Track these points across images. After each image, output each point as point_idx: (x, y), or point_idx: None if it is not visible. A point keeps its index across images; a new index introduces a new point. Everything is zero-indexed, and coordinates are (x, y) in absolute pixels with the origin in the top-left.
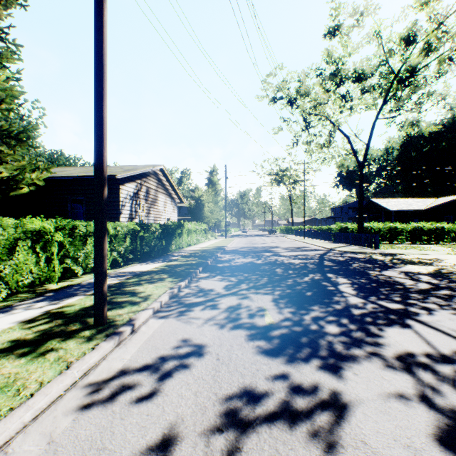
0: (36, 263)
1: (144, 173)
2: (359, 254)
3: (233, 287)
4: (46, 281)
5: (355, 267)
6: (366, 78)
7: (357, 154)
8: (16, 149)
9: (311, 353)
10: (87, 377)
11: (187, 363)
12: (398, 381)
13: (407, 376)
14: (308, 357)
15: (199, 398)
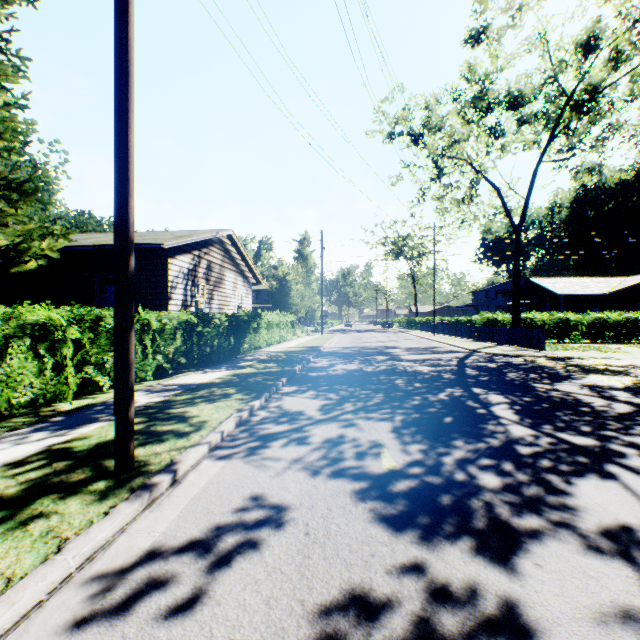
0: (39, 373)
1: (205, 241)
2: (516, 358)
3: (332, 408)
4: (54, 399)
5: (513, 378)
6: (525, 102)
7: (511, 213)
8: (18, 206)
9: (460, 523)
10: (90, 565)
11: (256, 540)
12: (614, 581)
13: (627, 571)
14: (456, 531)
15: (274, 611)
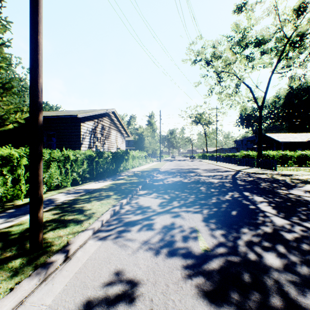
0: (4, 184)
1: (100, 114)
2: (262, 175)
3: (166, 204)
4: (12, 198)
5: (265, 186)
6: (265, 42)
7: (256, 100)
8: (3, 95)
9: (262, 302)
10: None
11: None
12: None
13: None
14: None
15: None
